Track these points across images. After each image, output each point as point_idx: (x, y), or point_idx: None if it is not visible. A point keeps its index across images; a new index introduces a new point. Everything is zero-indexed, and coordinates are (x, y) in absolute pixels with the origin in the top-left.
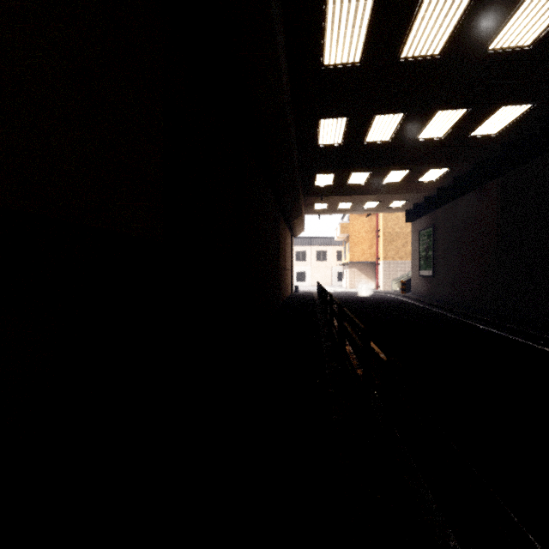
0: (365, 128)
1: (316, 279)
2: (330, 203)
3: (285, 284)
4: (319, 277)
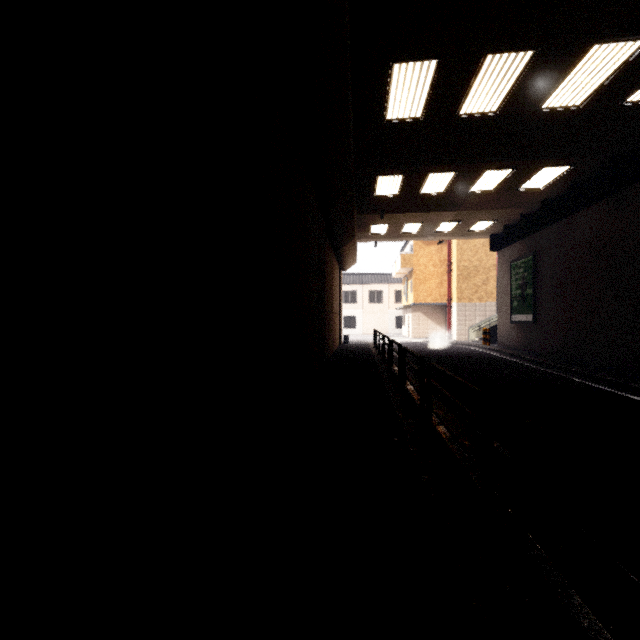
0: (464, 84)
1: (368, 325)
2: (392, 224)
3: (332, 333)
4: (373, 323)
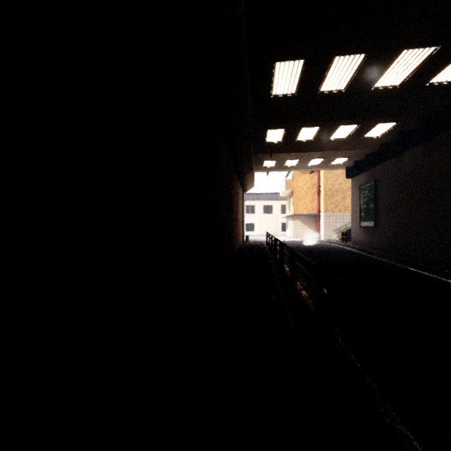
0: (322, 73)
1: (263, 229)
2: (278, 160)
3: (237, 234)
4: (266, 228)
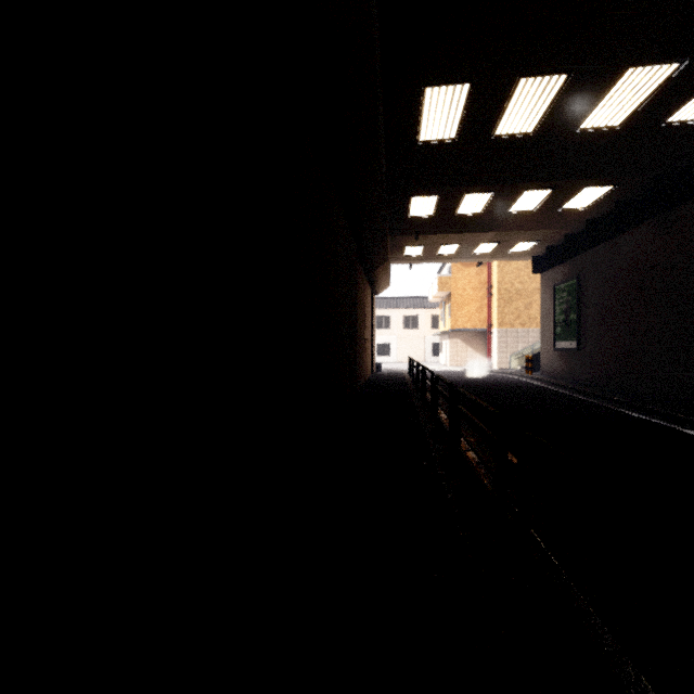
0: (498, 106)
1: (403, 353)
2: (428, 246)
3: (363, 361)
4: (408, 351)
